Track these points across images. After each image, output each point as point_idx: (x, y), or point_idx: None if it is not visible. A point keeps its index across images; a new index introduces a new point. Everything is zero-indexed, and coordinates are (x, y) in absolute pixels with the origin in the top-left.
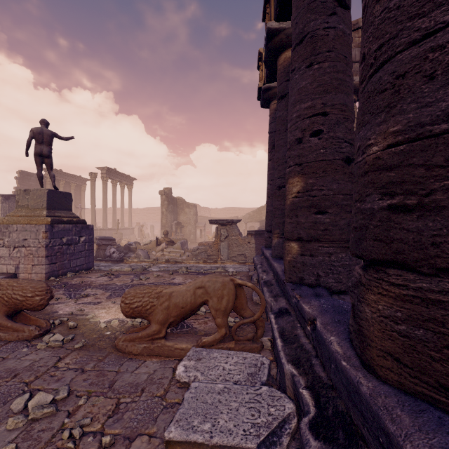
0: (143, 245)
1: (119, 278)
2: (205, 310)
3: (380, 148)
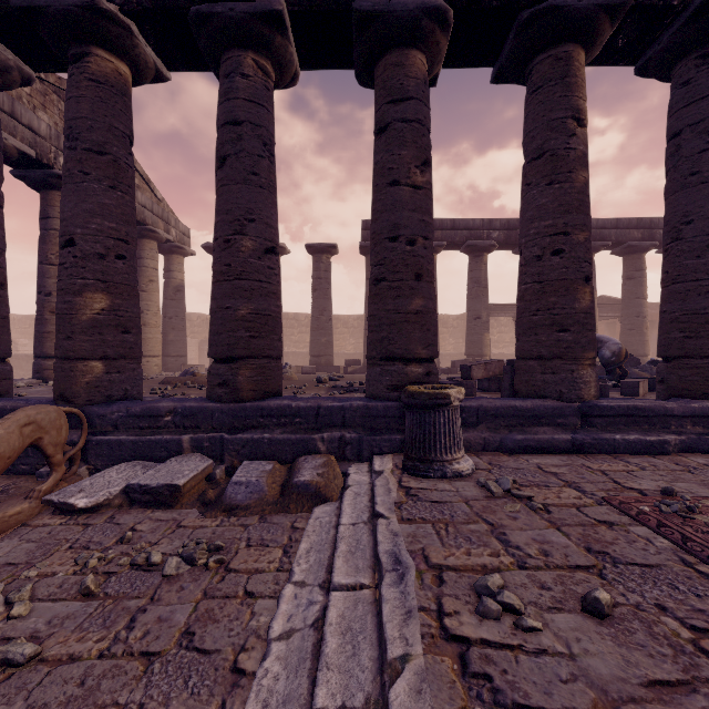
0: None
1: None
2: None
3: (246, 313)
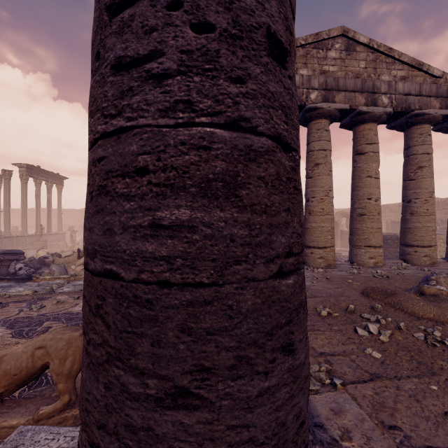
0: (62, 258)
1: (5, 308)
2: None
3: None
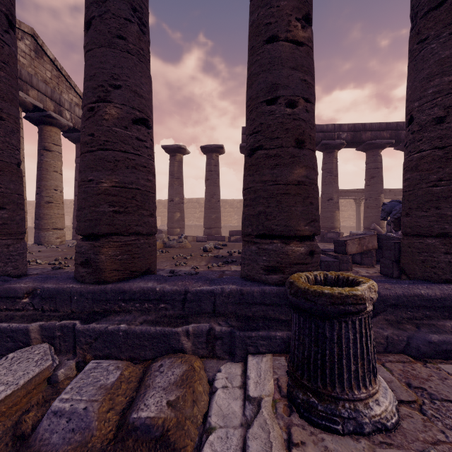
0: None
1: None
2: None
3: (109, 185)
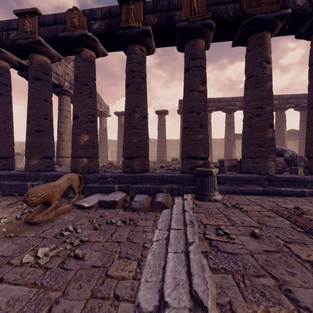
0: None
1: None
2: None
3: (136, 141)
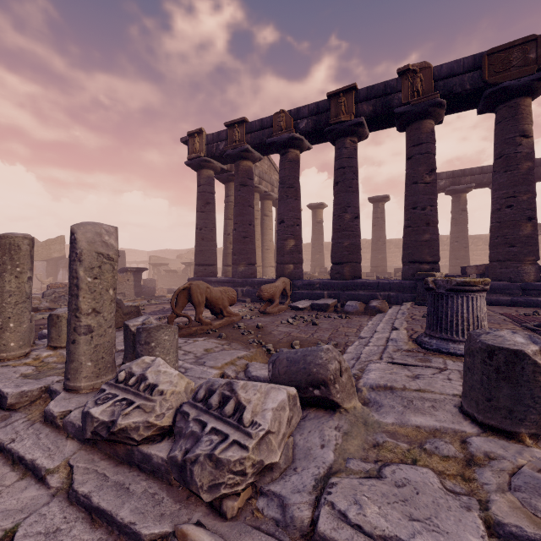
0: None
1: None
2: (249, 304)
3: (347, 244)
